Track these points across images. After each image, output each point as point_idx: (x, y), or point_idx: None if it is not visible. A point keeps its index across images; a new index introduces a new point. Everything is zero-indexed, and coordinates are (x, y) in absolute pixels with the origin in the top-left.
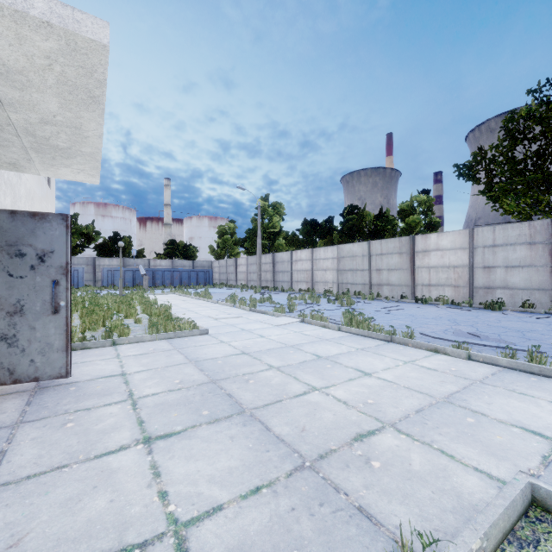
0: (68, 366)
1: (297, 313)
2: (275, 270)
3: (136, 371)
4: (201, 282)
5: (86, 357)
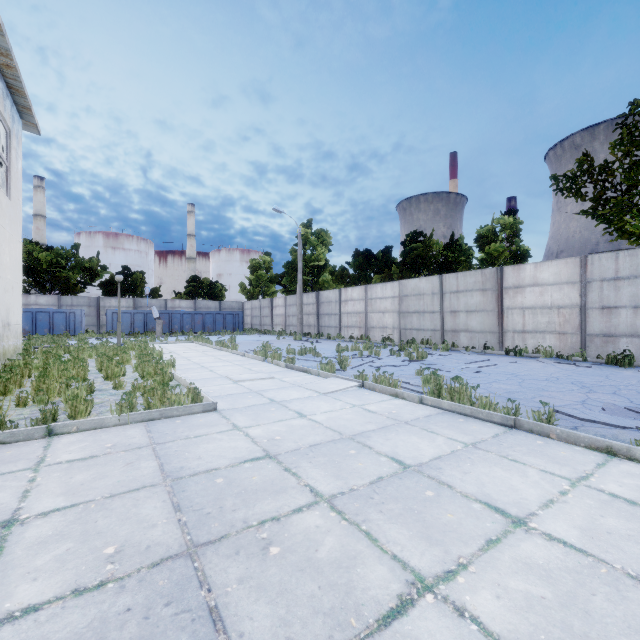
0: None
1: (352, 371)
2: (320, 312)
3: (43, 510)
4: (229, 327)
5: None
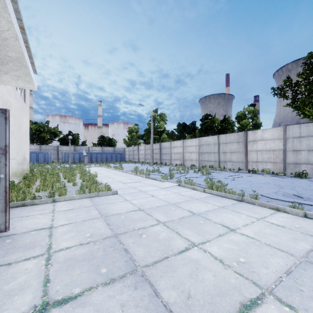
0: (6, 223)
1: (175, 179)
2: (161, 153)
3: (61, 224)
4: (118, 160)
5: (31, 212)
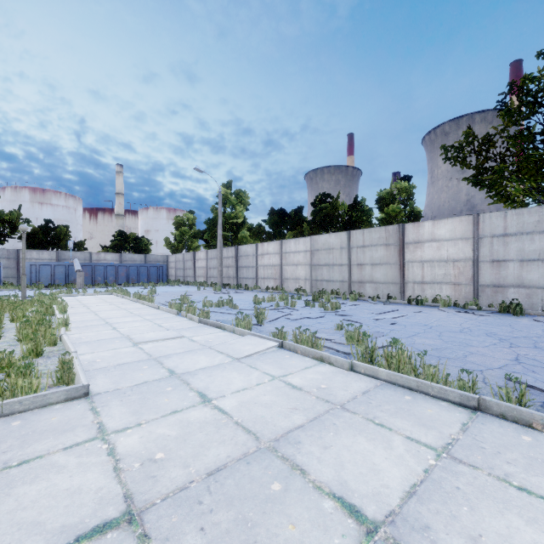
0: None
1: (269, 325)
2: (238, 265)
3: None
4: (153, 279)
5: None
